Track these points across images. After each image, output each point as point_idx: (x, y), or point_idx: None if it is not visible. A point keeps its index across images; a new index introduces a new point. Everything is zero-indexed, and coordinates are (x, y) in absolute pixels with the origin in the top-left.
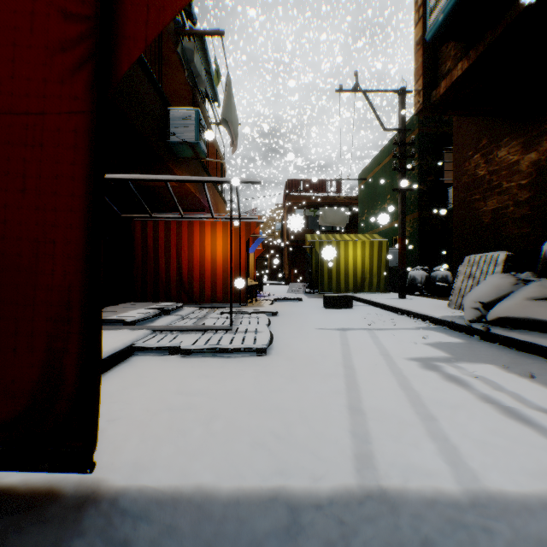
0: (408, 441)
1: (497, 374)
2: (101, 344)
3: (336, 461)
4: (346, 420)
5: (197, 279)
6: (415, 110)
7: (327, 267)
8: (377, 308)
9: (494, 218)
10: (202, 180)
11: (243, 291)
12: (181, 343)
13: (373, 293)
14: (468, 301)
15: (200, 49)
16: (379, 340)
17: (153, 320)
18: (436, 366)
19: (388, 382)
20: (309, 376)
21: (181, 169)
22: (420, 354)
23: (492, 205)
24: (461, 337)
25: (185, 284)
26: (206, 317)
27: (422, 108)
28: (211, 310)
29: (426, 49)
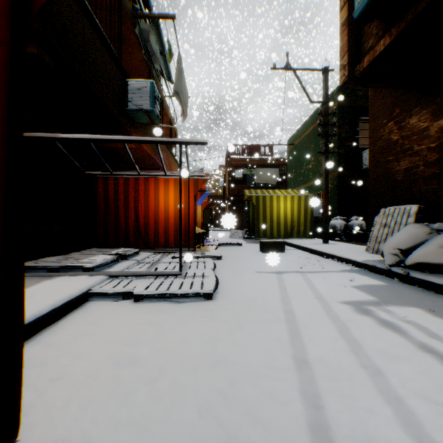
0: (362, 403)
1: (425, 319)
2: (23, 315)
3: (290, 434)
4: (294, 377)
5: (152, 227)
6: (341, 82)
7: (262, 217)
8: (305, 252)
9: (406, 176)
10: (154, 140)
11: (191, 238)
12: (134, 288)
13: (301, 239)
14: (388, 248)
15: (156, 34)
16: (311, 283)
17: (111, 265)
18: (368, 310)
19: (328, 328)
20: (253, 322)
21: (139, 133)
22: (350, 297)
23: (404, 165)
24: (383, 279)
25: (141, 232)
26: (159, 262)
27: (347, 80)
28: (164, 255)
29: (350, 29)
